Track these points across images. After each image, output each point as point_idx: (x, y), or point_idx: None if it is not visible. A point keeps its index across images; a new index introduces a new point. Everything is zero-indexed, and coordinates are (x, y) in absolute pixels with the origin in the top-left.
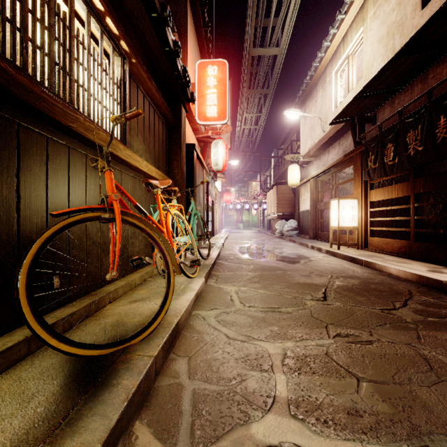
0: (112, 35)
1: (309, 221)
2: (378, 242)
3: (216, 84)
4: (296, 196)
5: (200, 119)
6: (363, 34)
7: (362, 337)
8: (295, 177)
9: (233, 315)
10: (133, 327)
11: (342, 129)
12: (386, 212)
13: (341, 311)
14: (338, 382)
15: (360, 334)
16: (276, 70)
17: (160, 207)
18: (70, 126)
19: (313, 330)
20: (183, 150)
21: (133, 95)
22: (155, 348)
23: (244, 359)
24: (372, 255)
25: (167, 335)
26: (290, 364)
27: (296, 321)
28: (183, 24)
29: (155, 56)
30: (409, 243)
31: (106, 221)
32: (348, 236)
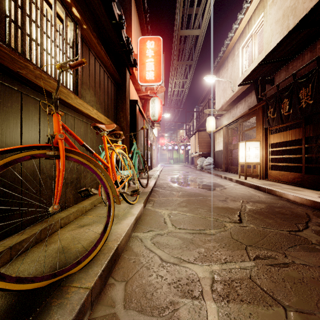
0: (65, 2)
1: (222, 158)
2: (276, 174)
3: (153, 54)
4: (212, 140)
5: (141, 81)
6: (264, 18)
7: (278, 259)
8: (211, 125)
9: (166, 237)
10: (76, 253)
11: (247, 90)
12: (281, 151)
13: (255, 232)
14: (266, 312)
15: (276, 256)
16: (198, 47)
17: (106, 146)
18: (19, 71)
19: (235, 252)
20: (127, 103)
21: (85, 56)
22: (92, 278)
23: (176, 284)
24: (272, 184)
25: (106, 262)
26: (218, 290)
27: (219, 243)
28: (128, 9)
29: (104, 26)
30: (301, 175)
31: (51, 157)
32: (252, 169)
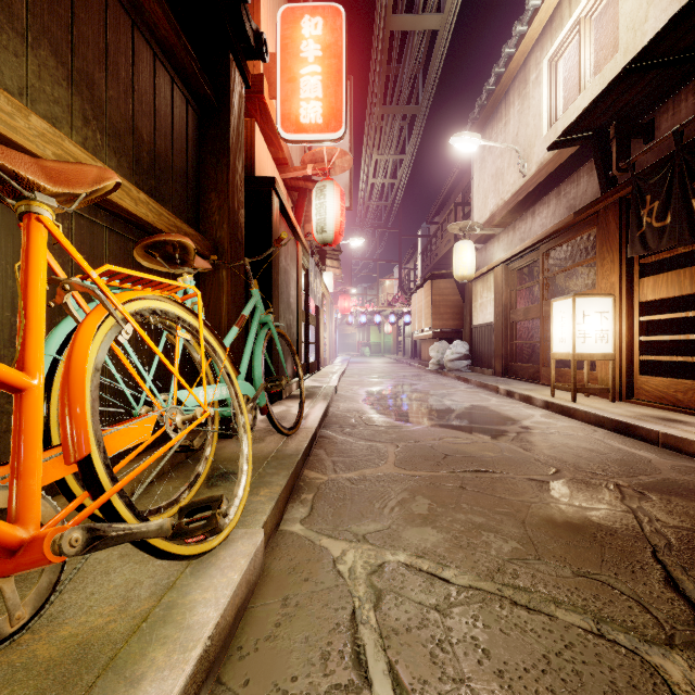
0: None
1: (493, 342)
2: (664, 386)
3: (321, 54)
4: (466, 299)
5: (286, 129)
6: None
7: None
8: (466, 262)
9: None
10: None
11: (566, 165)
12: (669, 324)
13: None
14: None
15: None
16: (435, 64)
17: (34, 269)
18: None
19: None
20: (236, 170)
21: None
22: None
23: None
24: (663, 416)
25: None
26: None
27: None
28: None
29: None
30: None
31: None
32: (587, 373)
